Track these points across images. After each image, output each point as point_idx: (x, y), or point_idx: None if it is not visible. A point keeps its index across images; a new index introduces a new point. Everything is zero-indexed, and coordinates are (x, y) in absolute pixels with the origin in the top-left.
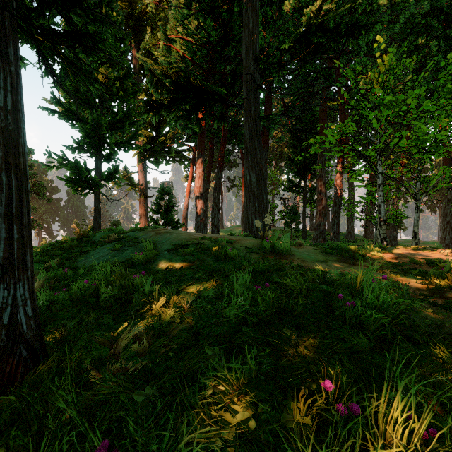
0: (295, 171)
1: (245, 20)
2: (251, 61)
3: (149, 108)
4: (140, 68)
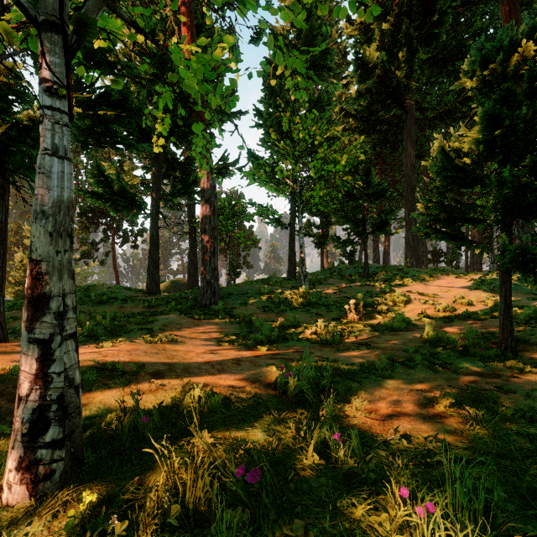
0: None
1: (405, 147)
2: (409, 170)
3: None
4: None
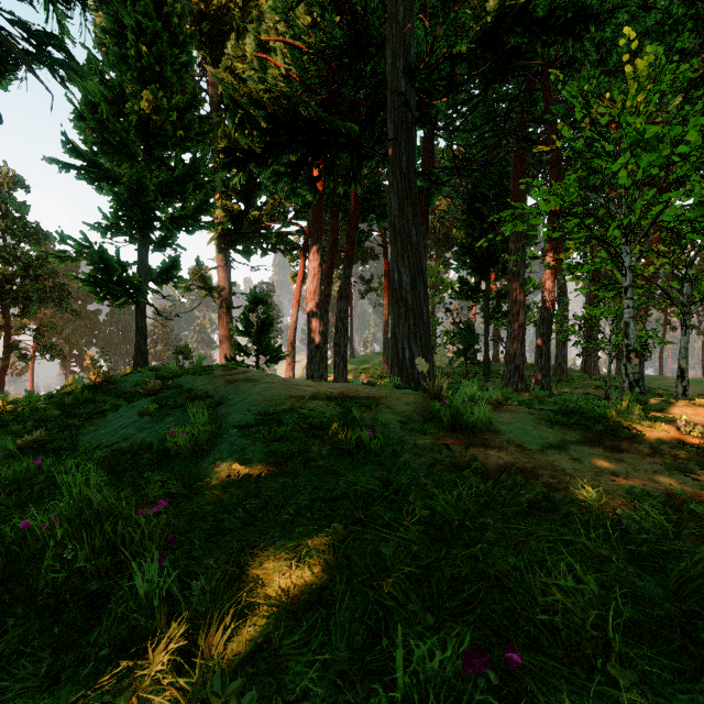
0: (472, 265)
1: (391, 8)
2: (402, 77)
3: (230, 160)
4: (219, 101)
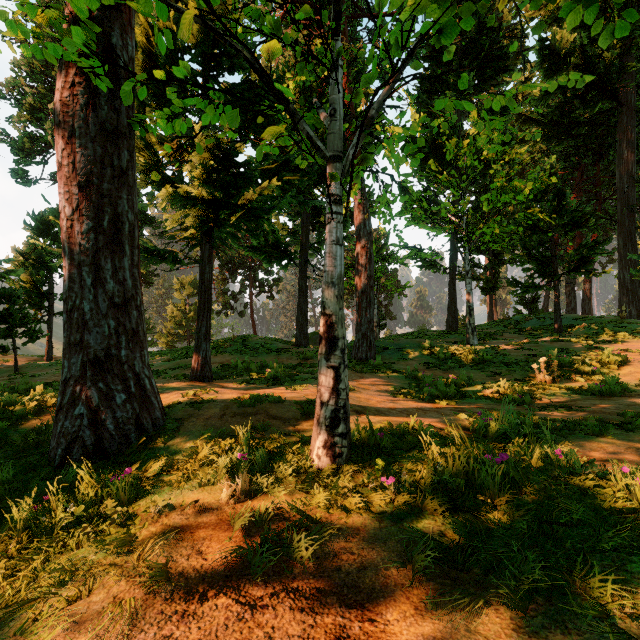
0: None
1: (618, 152)
2: (625, 184)
3: None
4: None
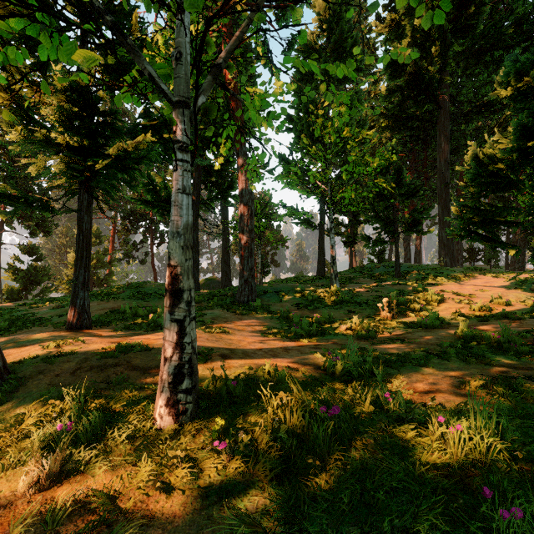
0: None
1: (439, 142)
2: (443, 167)
3: None
4: None
